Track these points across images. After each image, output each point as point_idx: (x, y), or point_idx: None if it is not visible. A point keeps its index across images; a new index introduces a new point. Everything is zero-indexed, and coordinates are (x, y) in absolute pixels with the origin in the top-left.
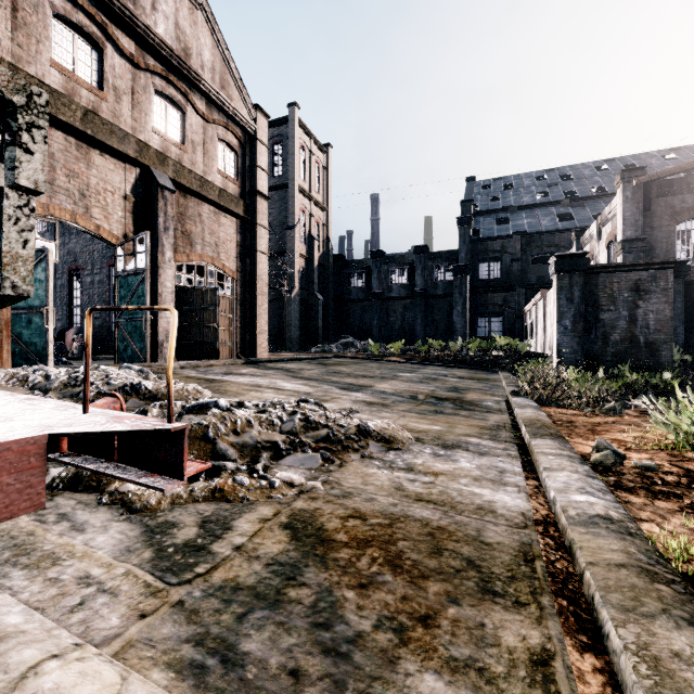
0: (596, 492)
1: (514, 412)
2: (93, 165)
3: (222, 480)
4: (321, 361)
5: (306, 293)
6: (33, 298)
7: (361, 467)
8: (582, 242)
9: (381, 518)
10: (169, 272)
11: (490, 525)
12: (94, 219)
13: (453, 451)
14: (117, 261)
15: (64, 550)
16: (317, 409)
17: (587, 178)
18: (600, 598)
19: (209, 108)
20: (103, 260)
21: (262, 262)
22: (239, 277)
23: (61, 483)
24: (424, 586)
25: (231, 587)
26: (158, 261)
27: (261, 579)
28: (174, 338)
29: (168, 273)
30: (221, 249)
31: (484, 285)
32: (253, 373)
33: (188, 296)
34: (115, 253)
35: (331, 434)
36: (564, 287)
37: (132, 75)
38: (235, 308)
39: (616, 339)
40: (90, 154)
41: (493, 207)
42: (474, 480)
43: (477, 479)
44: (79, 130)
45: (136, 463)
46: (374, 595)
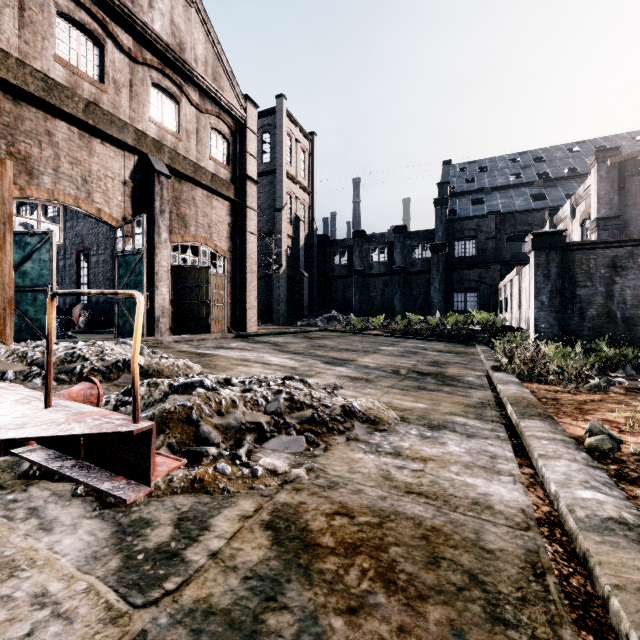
0: (602, 487)
1: (496, 388)
2: (95, 153)
3: (203, 468)
4: (306, 335)
5: (292, 270)
6: (38, 277)
7: (347, 452)
8: (556, 220)
9: (369, 516)
10: (165, 252)
11: (489, 525)
12: (96, 203)
13: (440, 432)
14: (117, 242)
15: (25, 556)
16: (302, 387)
17: (559, 160)
18: (638, 639)
19: (202, 99)
20: (107, 242)
21: (252, 242)
22: (230, 256)
23: (38, 470)
24: (423, 611)
25: (202, 610)
26: (155, 242)
27: (237, 599)
28: (139, 327)
29: (164, 253)
30: (214, 231)
31: (460, 262)
32: (242, 347)
33: (182, 274)
34: (115, 234)
35: (316, 415)
36: (541, 264)
37: (131, 69)
38: (227, 285)
39: (593, 315)
40: (92, 143)
41: (469, 189)
42: (465, 468)
43: (468, 466)
44: (82, 121)
45: (101, 463)
46: (366, 625)
